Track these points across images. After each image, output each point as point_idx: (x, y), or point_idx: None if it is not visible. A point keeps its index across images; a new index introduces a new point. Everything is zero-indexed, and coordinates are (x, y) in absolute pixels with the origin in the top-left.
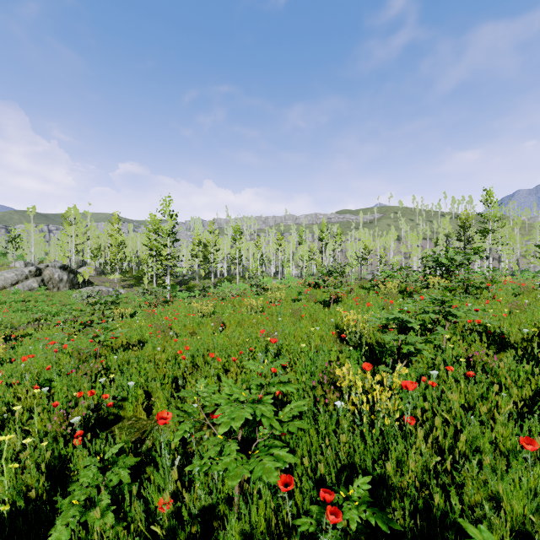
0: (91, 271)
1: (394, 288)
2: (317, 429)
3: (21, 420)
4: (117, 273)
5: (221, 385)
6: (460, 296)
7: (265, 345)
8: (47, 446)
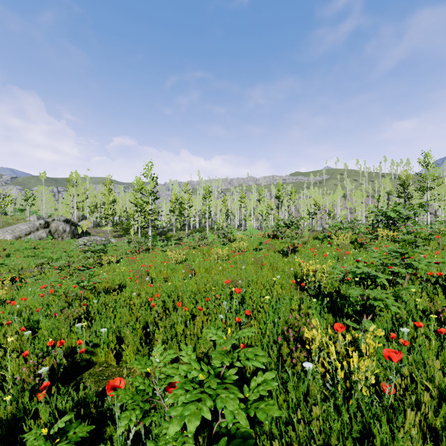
0: (89, 224)
1: (346, 239)
2: (284, 392)
3: (3, 363)
4: (109, 226)
5: (188, 332)
6: (420, 249)
7: (230, 293)
8: (12, 399)
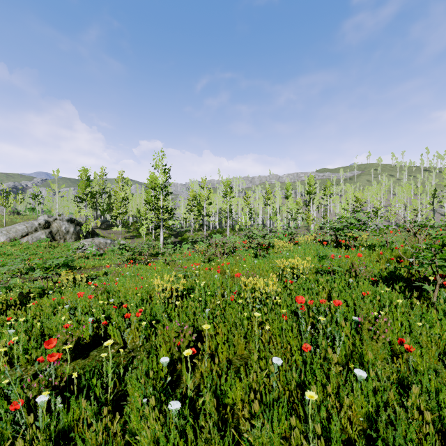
0: (98, 223)
1: None
2: None
3: None
4: (120, 226)
5: None
6: None
7: None
8: None
